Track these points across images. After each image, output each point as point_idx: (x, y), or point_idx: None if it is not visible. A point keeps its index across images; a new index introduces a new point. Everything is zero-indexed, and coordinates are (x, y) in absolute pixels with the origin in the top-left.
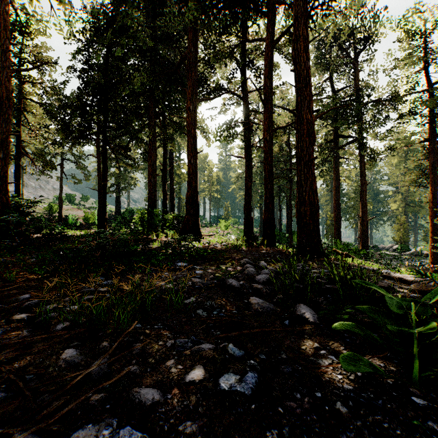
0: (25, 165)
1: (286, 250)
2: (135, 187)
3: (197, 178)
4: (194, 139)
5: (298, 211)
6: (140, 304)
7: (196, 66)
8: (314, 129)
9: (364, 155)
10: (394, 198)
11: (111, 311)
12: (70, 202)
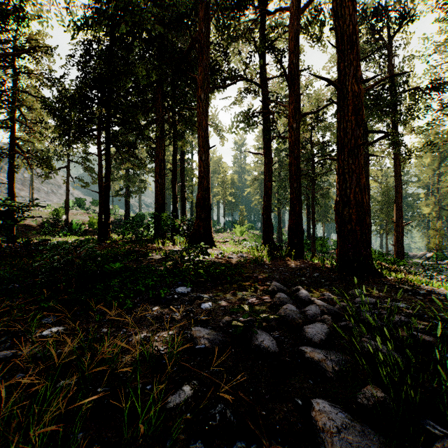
0: (18, 164)
1: (323, 265)
2: (145, 190)
3: (209, 178)
4: (206, 133)
5: (339, 214)
6: (72, 410)
7: (208, 48)
8: (362, 104)
9: (399, 151)
10: (426, 201)
11: None
12: (81, 207)
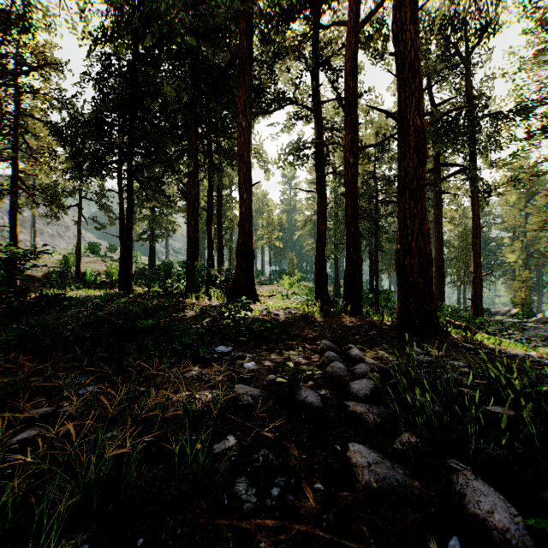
0: (22, 204)
1: (382, 323)
2: (174, 233)
3: (252, 220)
4: (248, 167)
5: (399, 265)
6: (123, 456)
7: (251, 67)
8: (425, 140)
9: (477, 188)
10: (511, 247)
11: (54, 479)
12: (94, 254)
